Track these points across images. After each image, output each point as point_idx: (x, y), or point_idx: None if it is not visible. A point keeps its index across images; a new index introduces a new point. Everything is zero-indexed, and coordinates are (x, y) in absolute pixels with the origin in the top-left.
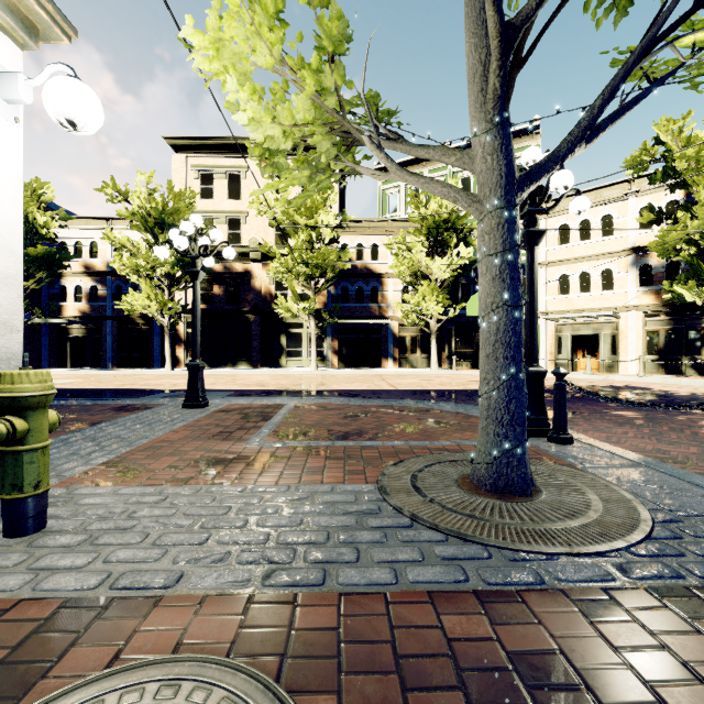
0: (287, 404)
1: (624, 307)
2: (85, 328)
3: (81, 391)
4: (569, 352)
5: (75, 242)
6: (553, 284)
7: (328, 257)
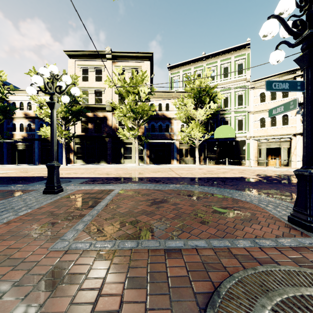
0: (115, 189)
1: (294, 133)
2: (25, 144)
3: (5, 178)
4: (265, 156)
5: (20, 102)
6: (257, 122)
7: (144, 109)
